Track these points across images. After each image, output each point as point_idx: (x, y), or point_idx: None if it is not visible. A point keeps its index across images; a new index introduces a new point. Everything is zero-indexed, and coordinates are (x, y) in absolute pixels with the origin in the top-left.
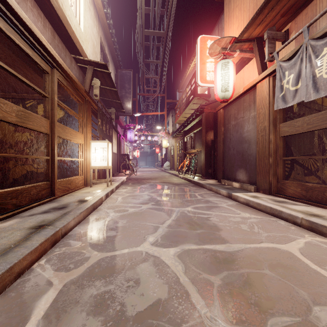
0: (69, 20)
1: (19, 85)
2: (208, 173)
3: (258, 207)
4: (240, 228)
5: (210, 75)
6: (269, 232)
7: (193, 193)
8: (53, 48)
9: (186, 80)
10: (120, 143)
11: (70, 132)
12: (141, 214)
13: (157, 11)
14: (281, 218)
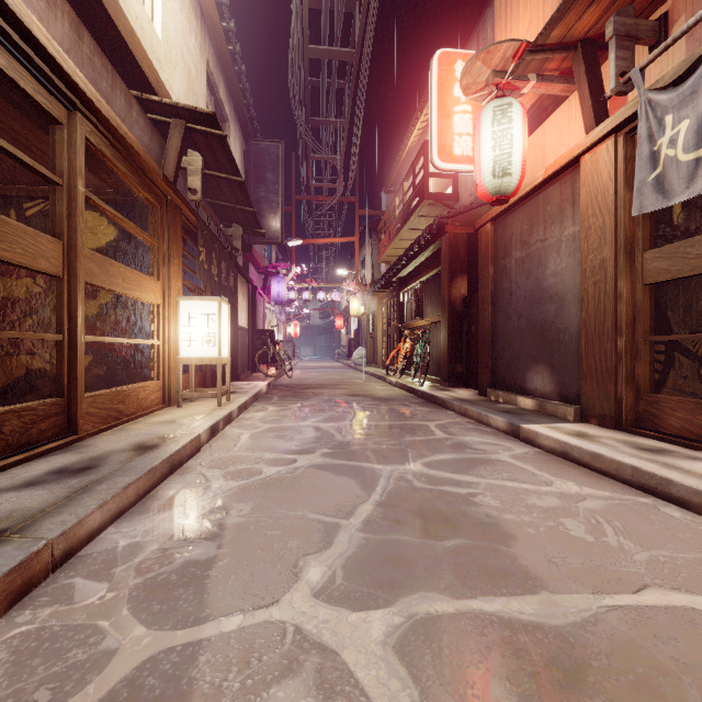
0: (123, 3)
1: (3, 161)
2: (455, 375)
3: (597, 464)
4: (565, 531)
5: (462, 144)
6: (652, 548)
7: (424, 424)
8: (77, 65)
9: (403, 165)
10: (256, 305)
11: (123, 275)
12: (294, 484)
13: (338, 1)
14: (669, 499)
